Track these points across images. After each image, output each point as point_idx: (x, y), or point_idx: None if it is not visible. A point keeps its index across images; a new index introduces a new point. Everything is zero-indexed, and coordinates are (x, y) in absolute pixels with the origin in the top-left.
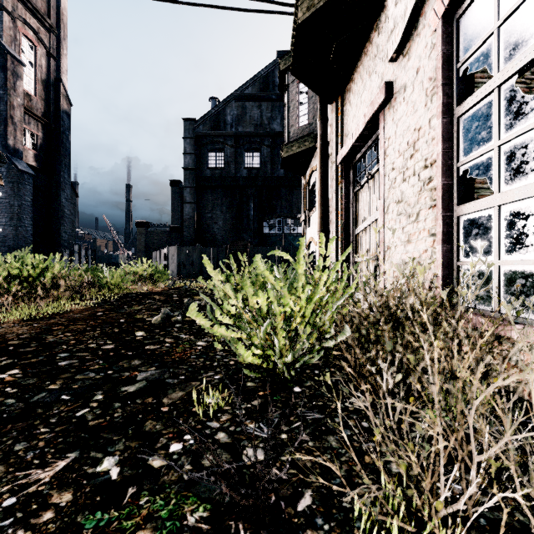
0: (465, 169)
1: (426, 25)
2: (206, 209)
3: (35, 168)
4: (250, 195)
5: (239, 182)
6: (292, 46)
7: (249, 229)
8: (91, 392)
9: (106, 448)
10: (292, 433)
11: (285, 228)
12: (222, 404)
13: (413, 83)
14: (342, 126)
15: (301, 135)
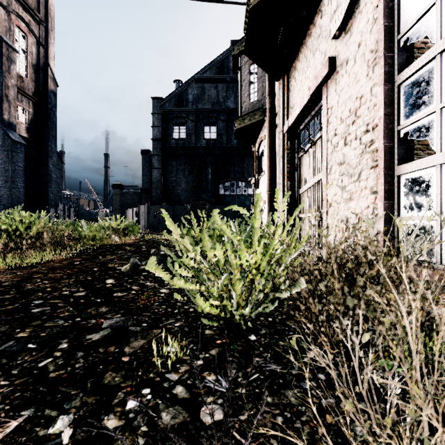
0: (405, 132)
1: (368, 2)
2: (171, 174)
3: (27, 138)
4: (208, 162)
5: (199, 151)
6: (245, 29)
7: (207, 191)
8: (57, 340)
9: (62, 404)
10: (250, 387)
11: (238, 189)
12: (181, 354)
13: (355, 56)
14: (288, 100)
15: (252, 110)
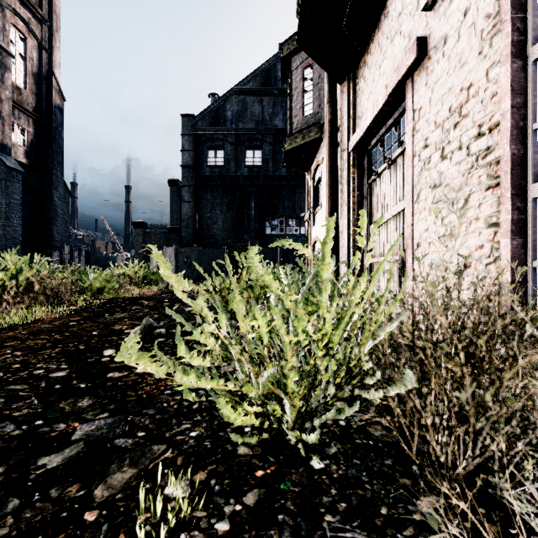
0: None
1: None
2: (205, 209)
3: (25, 165)
4: (251, 194)
5: (240, 180)
6: (298, 11)
7: (249, 230)
8: None
9: None
10: None
11: (288, 228)
12: (189, 511)
13: (459, 29)
14: (354, 108)
15: (306, 126)
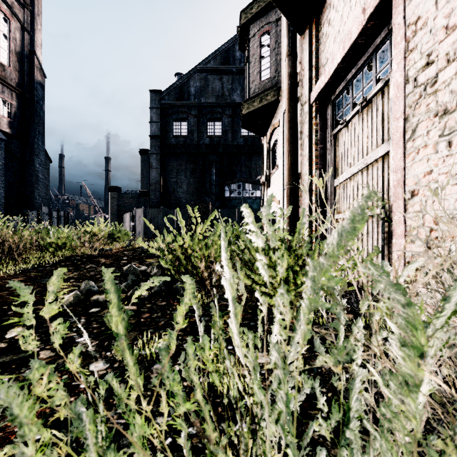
0: None
1: None
2: (171, 174)
3: (9, 134)
4: (212, 161)
5: (202, 149)
6: None
7: (211, 193)
8: None
9: None
10: None
11: (245, 192)
12: None
13: None
14: (317, 56)
15: (263, 90)
